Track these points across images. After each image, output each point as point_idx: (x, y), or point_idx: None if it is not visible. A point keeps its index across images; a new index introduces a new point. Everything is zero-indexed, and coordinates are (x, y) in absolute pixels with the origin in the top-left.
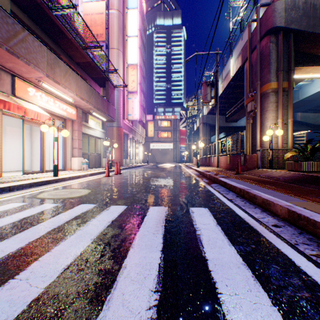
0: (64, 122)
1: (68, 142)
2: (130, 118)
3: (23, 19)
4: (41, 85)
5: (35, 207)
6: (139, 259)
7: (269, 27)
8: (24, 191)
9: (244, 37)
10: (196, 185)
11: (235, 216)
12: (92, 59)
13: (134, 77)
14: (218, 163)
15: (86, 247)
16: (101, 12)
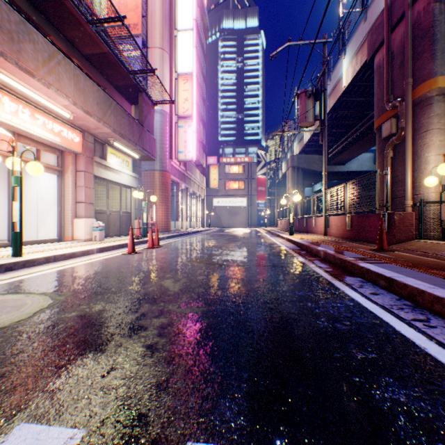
0: (61, 157)
1: (68, 192)
2: (182, 157)
3: None
4: None
5: None
6: None
7: None
8: None
9: (369, 15)
10: (311, 280)
11: None
12: (110, 46)
13: (187, 94)
14: (326, 228)
15: None
16: None
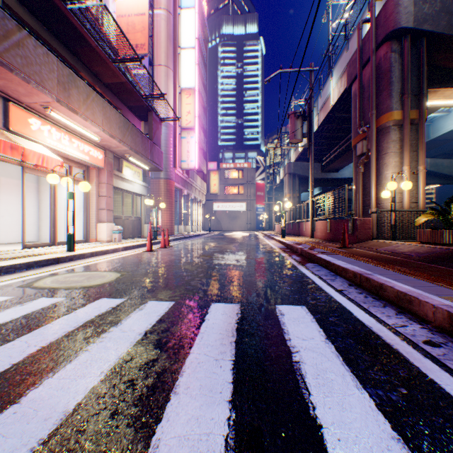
0: (87, 171)
1: (92, 201)
2: (185, 166)
3: (23, 16)
4: (49, 115)
5: (24, 305)
6: (187, 425)
7: (390, 28)
8: (17, 276)
9: (350, 46)
10: (283, 265)
11: (355, 322)
12: (128, 78)
13: (190, 107)
14: (312, 232)
15: (89, 392)
16: (142, 13)
